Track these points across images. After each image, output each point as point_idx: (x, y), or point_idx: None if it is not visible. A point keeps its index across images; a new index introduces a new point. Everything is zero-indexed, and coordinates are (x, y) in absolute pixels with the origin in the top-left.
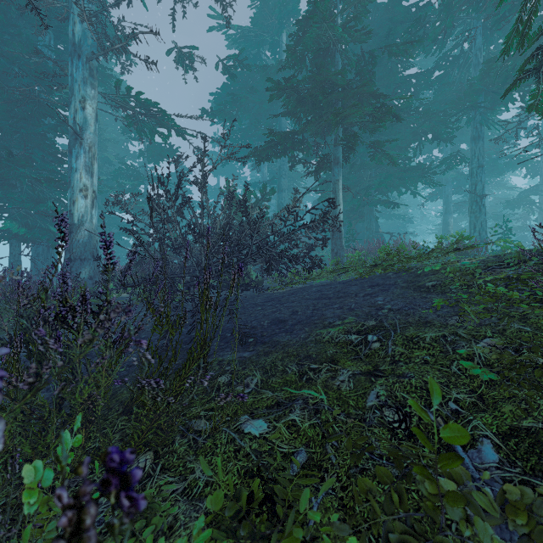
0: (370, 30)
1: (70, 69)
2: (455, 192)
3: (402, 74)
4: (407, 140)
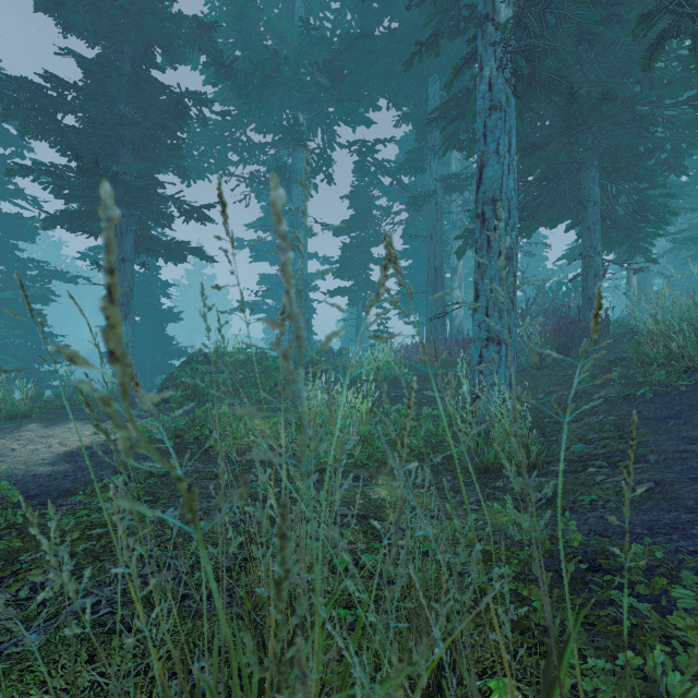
0: None
1: (451, 236)
2: None
3: None
4: None
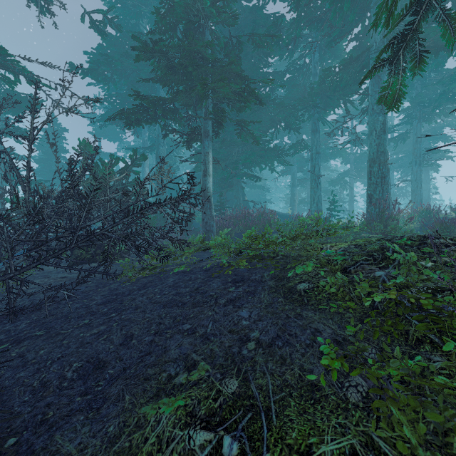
0: (237, 15)
1: None
2: (298, 170)
3: (263, 70)
4: (267, 125)
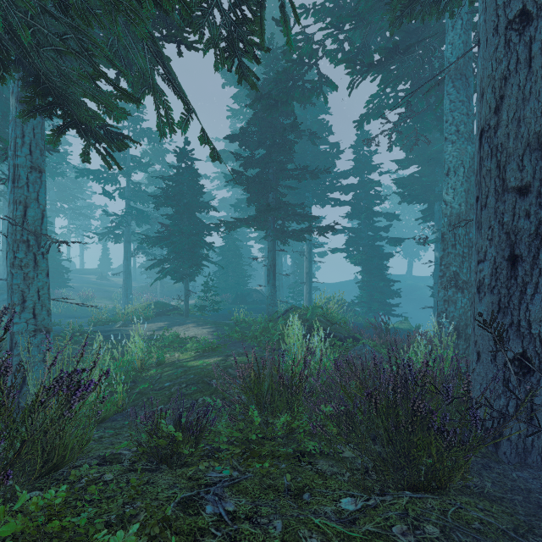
0: None
1: None
2: None
3: None
4: None
